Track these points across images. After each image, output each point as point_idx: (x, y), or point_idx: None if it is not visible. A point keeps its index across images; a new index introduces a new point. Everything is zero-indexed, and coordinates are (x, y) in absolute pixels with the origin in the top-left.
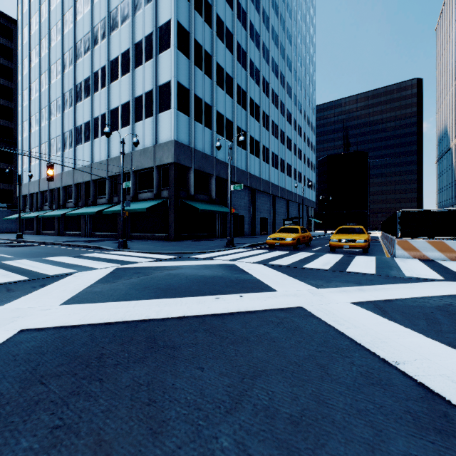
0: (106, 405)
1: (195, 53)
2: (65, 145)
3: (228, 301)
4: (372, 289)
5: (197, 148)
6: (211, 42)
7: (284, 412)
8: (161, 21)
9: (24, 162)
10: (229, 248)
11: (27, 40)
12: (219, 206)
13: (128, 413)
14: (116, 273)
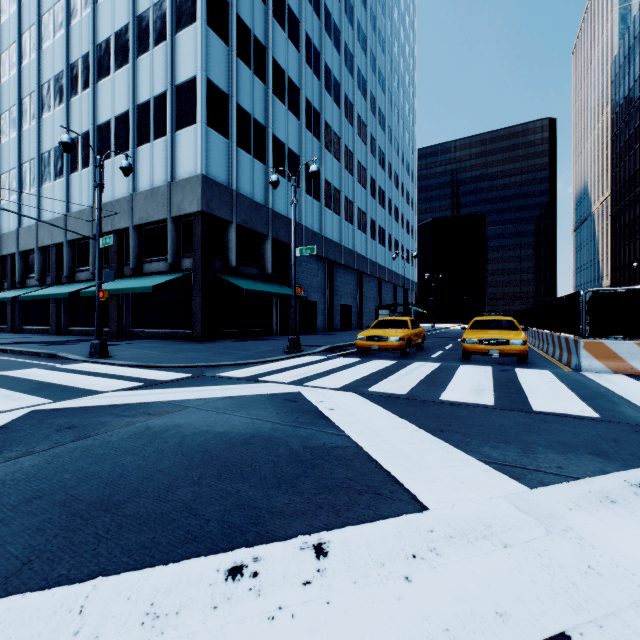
0: None
1: (238, 37)
2: (23, 184)
3: (272, 596)
4: None
5: (241, 191)
6: (264, 25)
7: None
8: None
9: None
10: (292, 354)
11: None
12: (277, 285)
13: None
14: (11, 430)
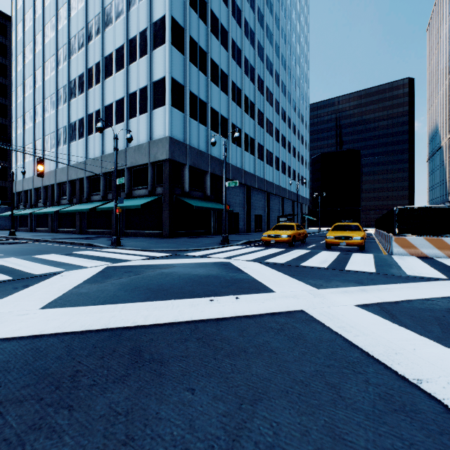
0: (72, 444)
1: (190, 49)
2: (59, 142)
3: (223, 303)
4: (376, 290)
5: (191, 145)
6: (206, 39)
7: None
8: (155, 17)
9: (18, 159)
10: (224, 245)
11: (21, 37)
12: (213, 203)
13: None
14: (106, 272)
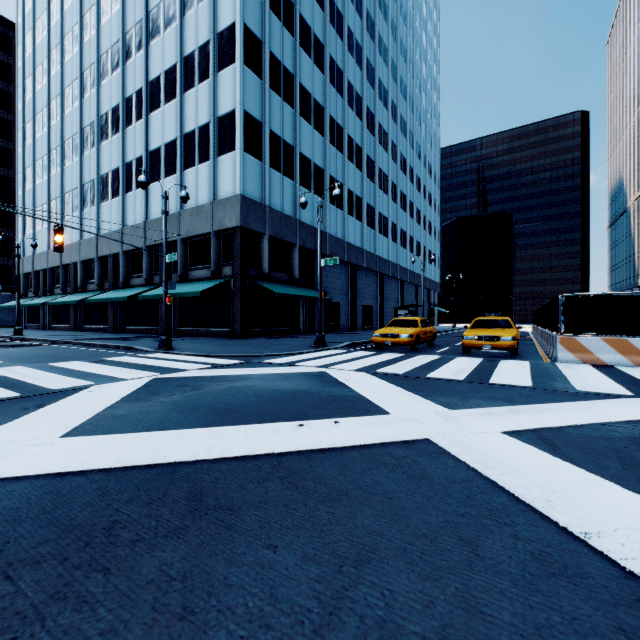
0: (109, 619)
1: (270, 70)
2: (84, 202)
3: (317, 429)
4: (531, 411)
5: (272, 206)
6: (293, 56)
7: (412, 631)
8: (221, 25)
9: (26, 226)
10: (318, 348)
11: (30, 53)
12: (304, 289)
13: (145, 636)
14: (152, 386)
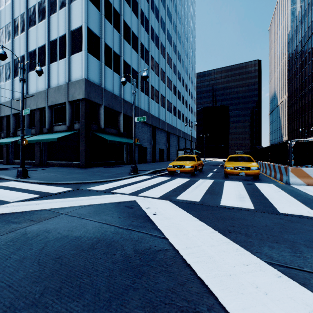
0: None
1: (105, 7)
2: None
3: None
4: None
5: (106, 89)
6: (119, 3)
7: None
8: None
9: None
10: (133, 175)
11: None
12: (126, 138)
13: None
14: None
